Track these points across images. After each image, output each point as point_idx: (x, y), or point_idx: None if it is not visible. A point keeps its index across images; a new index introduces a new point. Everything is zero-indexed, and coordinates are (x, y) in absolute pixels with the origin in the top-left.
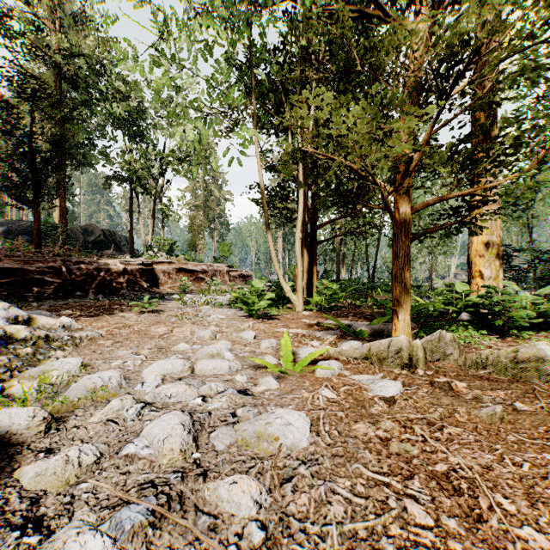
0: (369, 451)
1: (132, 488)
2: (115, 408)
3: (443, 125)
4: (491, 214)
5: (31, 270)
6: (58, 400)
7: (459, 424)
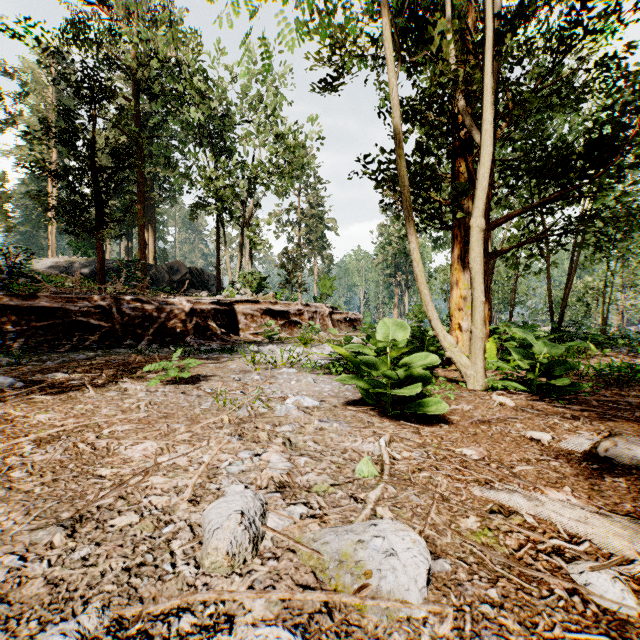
0: None
1: None
2: None
3: None
4: None
5: (73, 310)
6: None
7: None
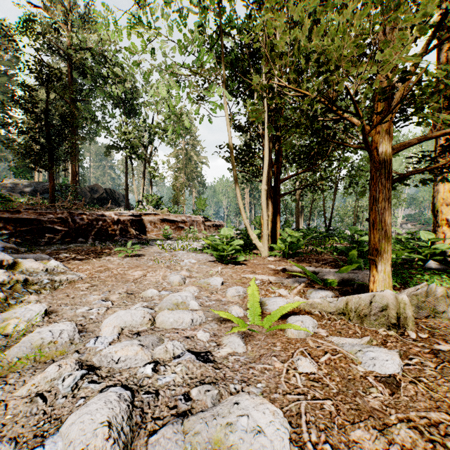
0: None
1: None
2: (50, 377)
3: (444, 39)
4: None
5: (43, 220)
6: None
7: None
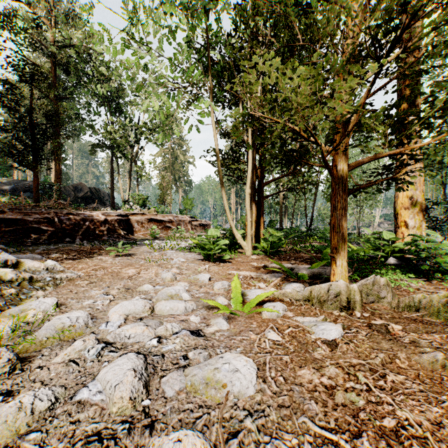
0: (314, 402)
1: (79, 440)
2: (77, 349)
3: (380, 88)
4: (422, 170)
5: (29, 220)
6: (25, 342)
7: (400, 370)
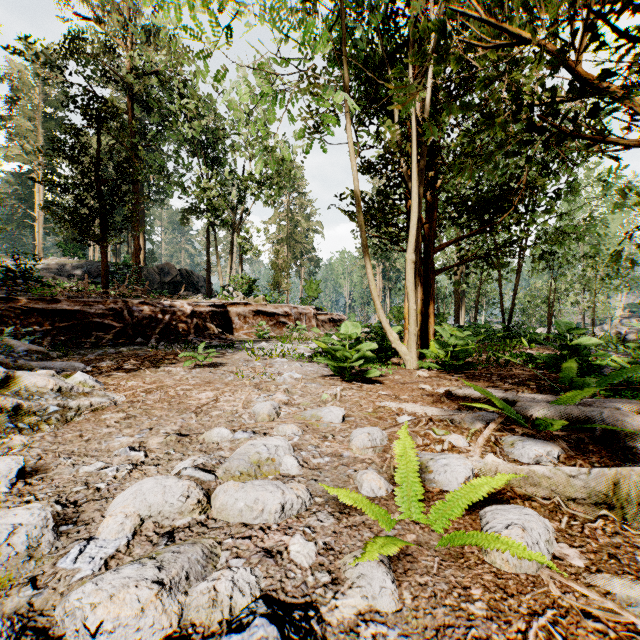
0: None
1: None
2: None
3: None
4: None
5: (90, 312)
6: None
7: None
